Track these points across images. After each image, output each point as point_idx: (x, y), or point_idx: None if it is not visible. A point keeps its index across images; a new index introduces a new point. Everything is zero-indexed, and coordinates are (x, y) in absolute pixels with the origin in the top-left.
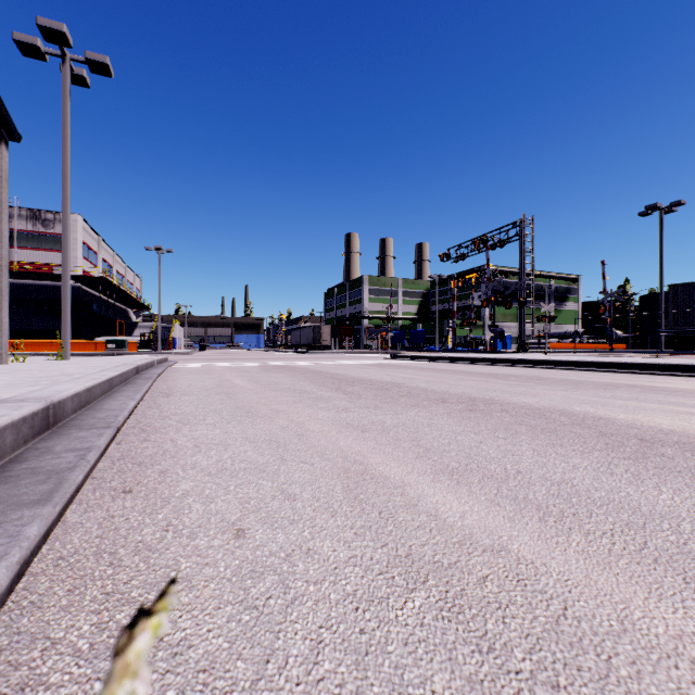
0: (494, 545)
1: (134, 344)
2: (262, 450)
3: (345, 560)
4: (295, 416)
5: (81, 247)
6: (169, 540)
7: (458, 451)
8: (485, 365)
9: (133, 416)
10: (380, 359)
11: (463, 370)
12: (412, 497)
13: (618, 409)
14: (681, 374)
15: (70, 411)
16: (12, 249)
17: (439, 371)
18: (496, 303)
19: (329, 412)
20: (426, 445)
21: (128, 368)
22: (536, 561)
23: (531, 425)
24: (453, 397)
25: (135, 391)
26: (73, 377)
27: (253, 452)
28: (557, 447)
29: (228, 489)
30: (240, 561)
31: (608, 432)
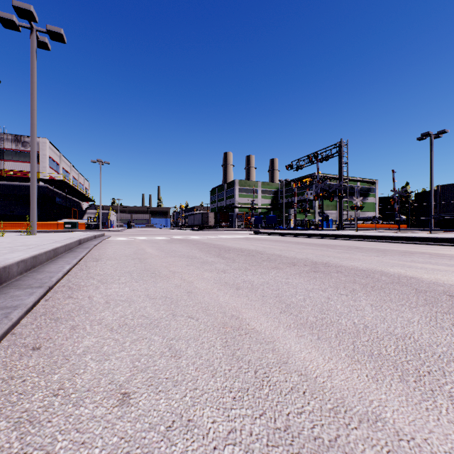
0: (368, 413)
1: (83, 225)
2: (158, 305)
3: (225, 436)
4: (187, 276)
5: (48, 160)
6: (55, 408)
7: (313, 306)
8: (318, 238)
9: (66, 276)
10: (247, 235)
11: (303, 242)
12: (282, 354)
13: (421, 271)
14: (452, 244)
15: (15, 273)
16: (2, 161)
17: (287, 243)
18: (323, 197)
19: (212, 273)
20: (286, 301)
21: (72, 241)
22: (416, 437)
23: (362, 283)
24: (300, 262)
25: (73, 257)
26: (28, 247)
27: (151, 308)
28: (389, 303)
29: (124, 345)
30: (118, 439)
31: (422, 289)
